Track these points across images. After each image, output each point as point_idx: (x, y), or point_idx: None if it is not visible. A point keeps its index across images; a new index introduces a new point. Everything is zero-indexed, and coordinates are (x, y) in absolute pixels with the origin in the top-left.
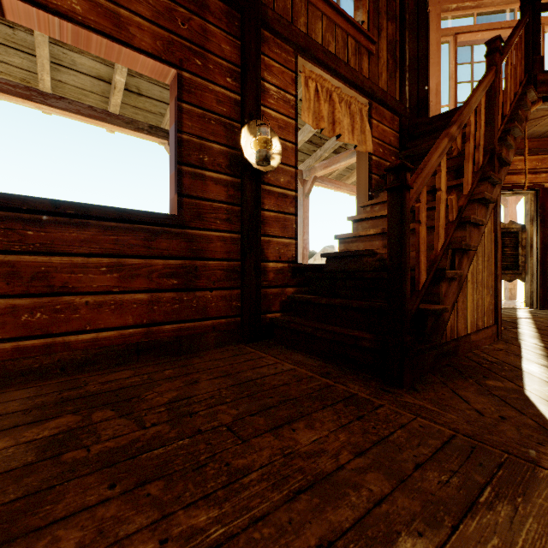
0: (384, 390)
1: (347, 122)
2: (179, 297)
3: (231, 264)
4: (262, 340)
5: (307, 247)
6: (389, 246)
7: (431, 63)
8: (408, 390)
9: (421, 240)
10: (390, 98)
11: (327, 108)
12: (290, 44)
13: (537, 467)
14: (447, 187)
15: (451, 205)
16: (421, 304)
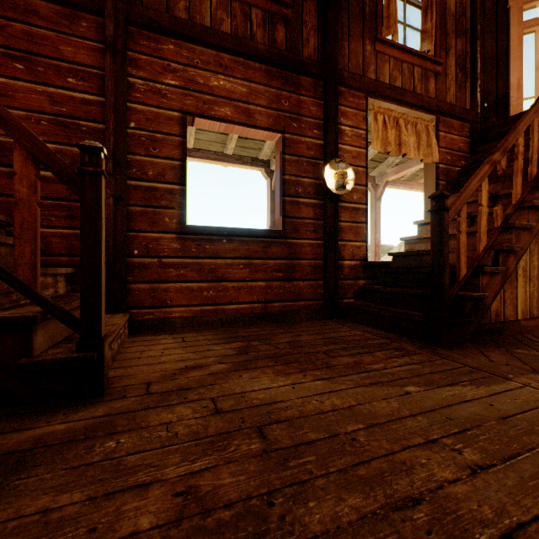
0: (426, 347)
1: (413, 140)
2: (283, 285)
3: (317, 262)
4: (339, 318)
5: (379, 245)
6: (432, 250)
7: (512, 59)
8: (444, 348)
9: (461, 244)
10: (458, 109)
11: (394, 133)
12: (362, 91)
13: (508, 380)
14: (504, 194)
15: (496, 215)
16: (465, 292)
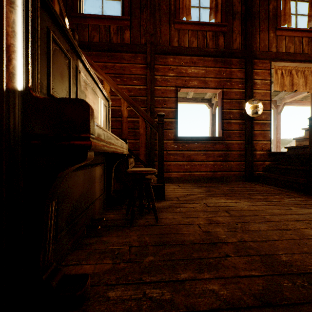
0: (305, 195)
1: (301, 81)
2: (222, 163)
3: (240, 152)
4: (253, 181)
5: (279, 141)
6: (309, 146)
7: None
8: None
9: None
10: None
11: (288, 78)
12: (267, 59)
13: None
14: None
15: None
16: None
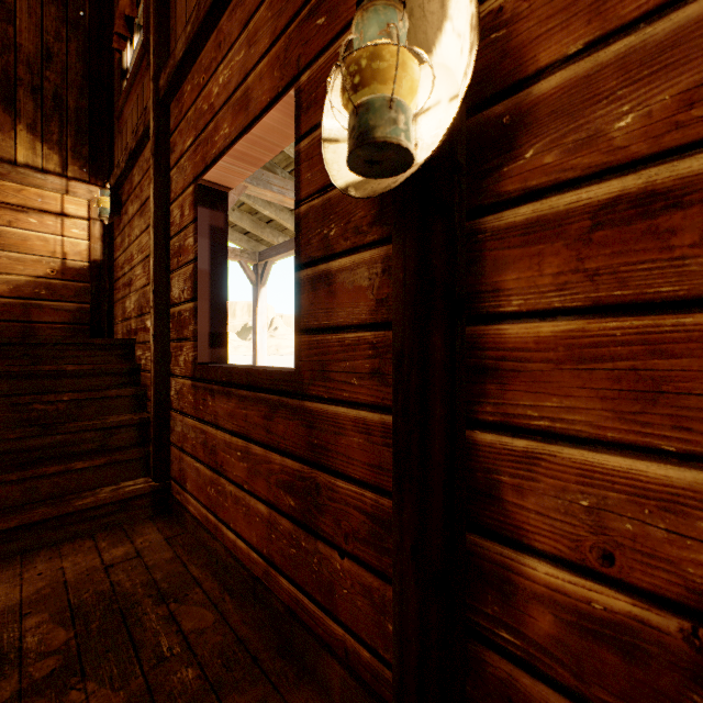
0: None
1: None
2: (296, 535)
3: (383, 503)
4: None
5: None
6: None
7: None
8: None
9: None
10: None
11: None
12: None
13: None
14: None
15: None
16: None
